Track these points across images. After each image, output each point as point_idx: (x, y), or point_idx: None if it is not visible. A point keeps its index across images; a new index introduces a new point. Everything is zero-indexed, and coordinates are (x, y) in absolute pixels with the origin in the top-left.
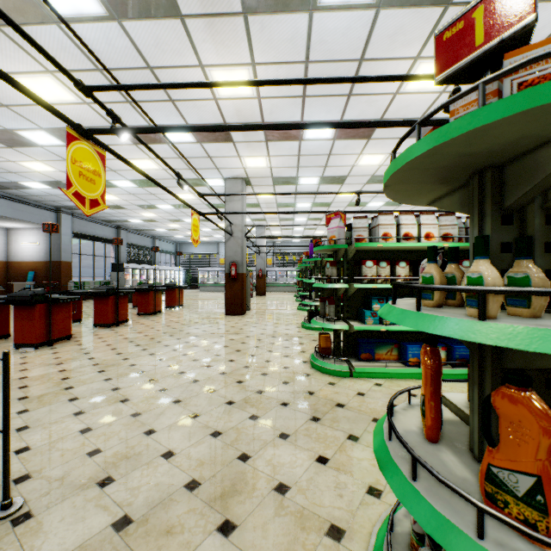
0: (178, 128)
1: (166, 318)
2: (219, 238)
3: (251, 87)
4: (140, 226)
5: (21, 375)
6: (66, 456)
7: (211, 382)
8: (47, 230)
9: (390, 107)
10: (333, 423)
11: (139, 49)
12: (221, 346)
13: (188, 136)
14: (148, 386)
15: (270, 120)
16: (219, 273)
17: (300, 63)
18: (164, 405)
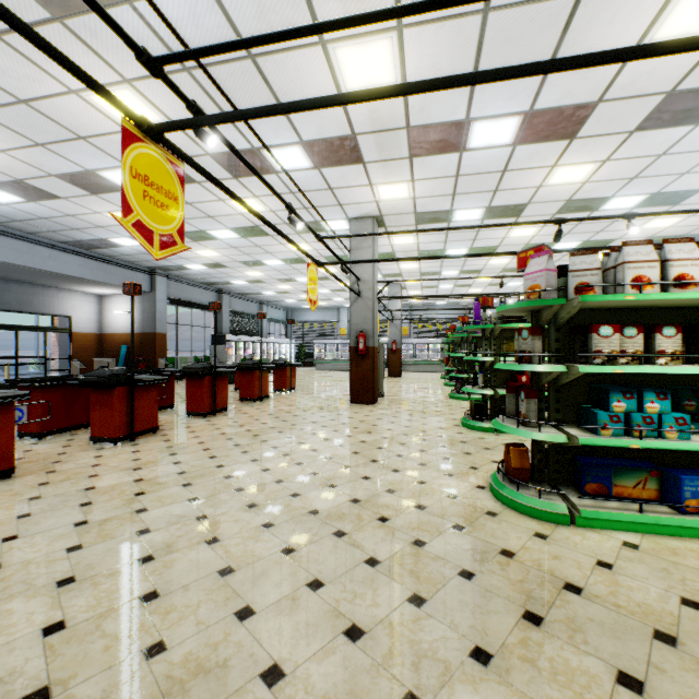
0: (290, 105)
1: (274, 406)
2: (339, 302)
3: (394, 69)
4: (245, 289)
5: (89, 484)
6: (112, 653)
7: (338, 516)
8: (128, 292)
9: (619, 76)
10: (573, 633)
11: (235, 27)
12: (349, 452)
13: (303, 159)
14: (247, 515)
15: (419, 122)
16: (339, 346)
17: (475, 13)
18: (267, 557)
